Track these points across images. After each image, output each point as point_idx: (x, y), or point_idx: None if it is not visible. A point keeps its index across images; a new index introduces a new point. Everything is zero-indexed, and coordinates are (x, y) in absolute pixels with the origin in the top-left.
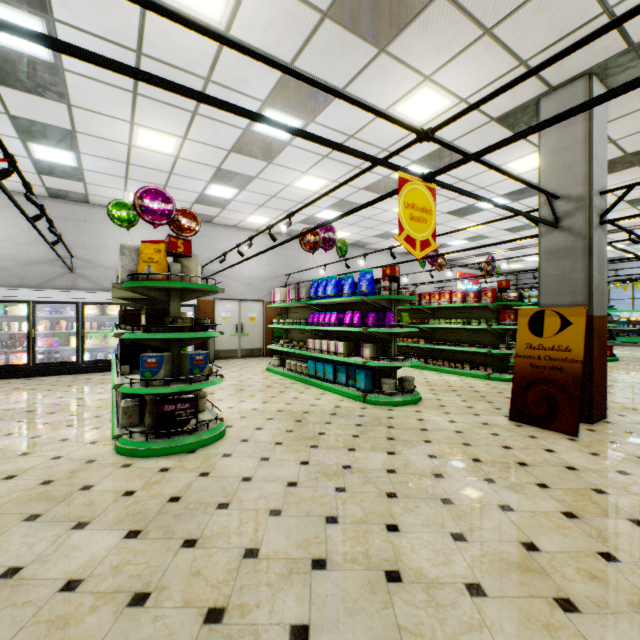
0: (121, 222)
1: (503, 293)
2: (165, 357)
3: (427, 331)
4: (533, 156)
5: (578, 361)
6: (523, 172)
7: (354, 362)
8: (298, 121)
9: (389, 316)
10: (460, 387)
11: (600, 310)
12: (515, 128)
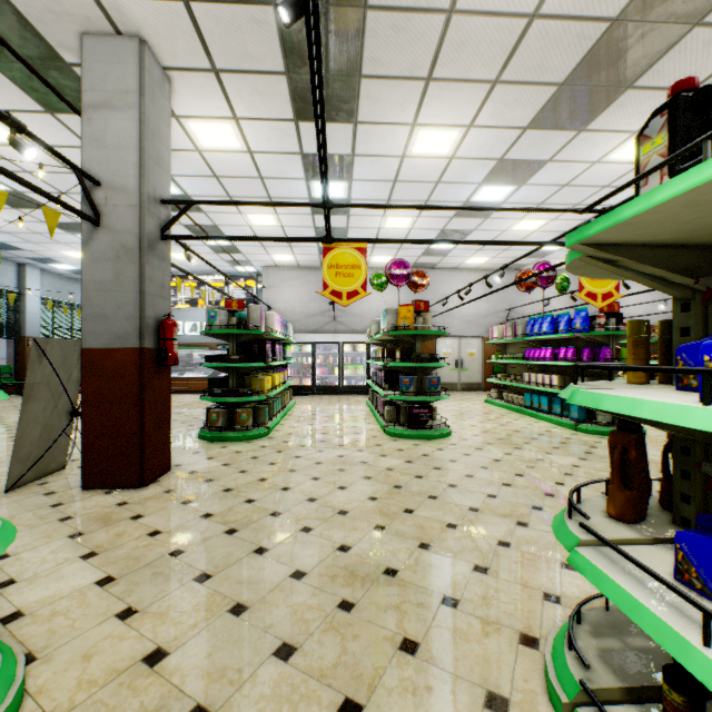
0: (378, 288)
1: None
2: (414, 378)
3: None
4: None
5: None
6: None
7: None
8: (510, 187)
9: (604, 351)
10: None
11: None
12: None
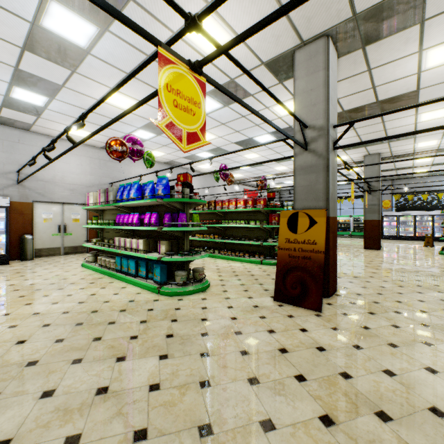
0: None
1: (271, 201)
2: None
3: (221, 229)
4: (290, 103)
5: (321, 252)
6: (283, 115)
7: (151, 258)
8: (92, 26)
9: (182, 217)
10: (241, 272)
11: (333, 213)
12: (278, 75)
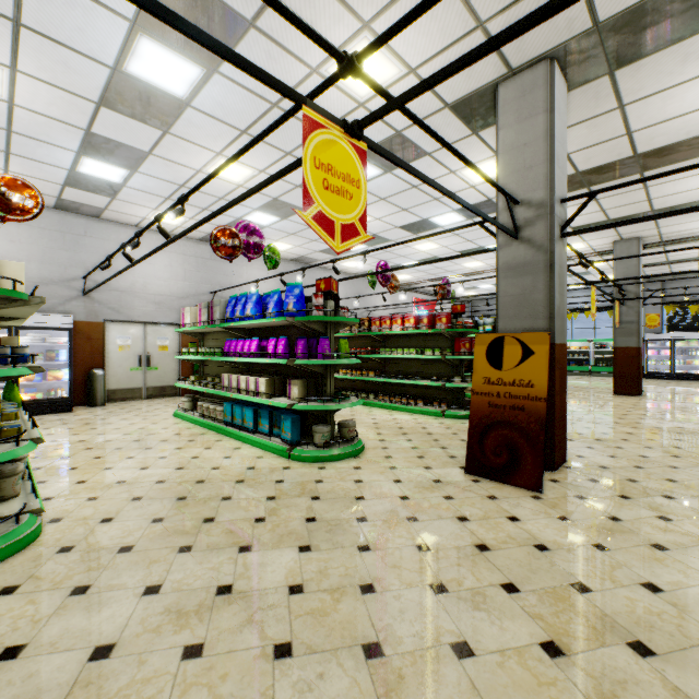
0: None
1: (458, 319)
2: None
3: (378, 362)
4: (489, 163)
5: (542, 399)
6: (479, 183)
7: (277, 405)
8: (195, 67)
9: (323, 344)
10: (412, 429)
11: (561, 337)
12: (471, 122)
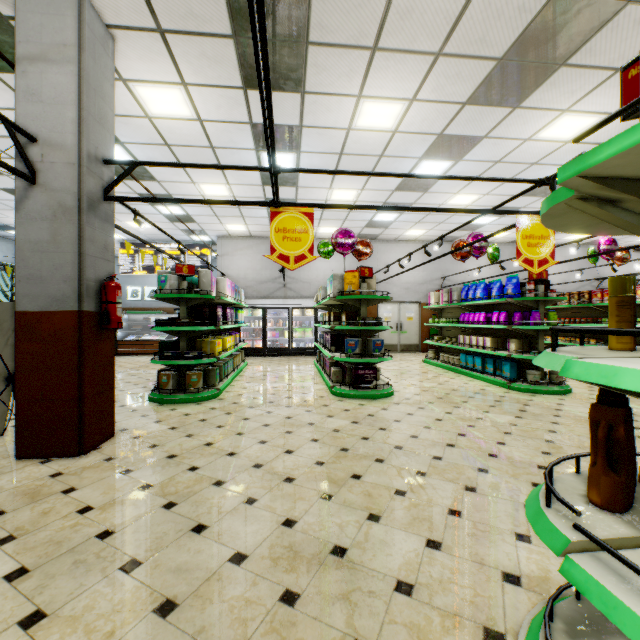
0: (324, 255)
1: None
2: (359, 341)
3: None
4: None
5: None
6: None
7: (499, 354)
8: (448, 162)
9: (534, 315)
10: None
11: None
12: None
